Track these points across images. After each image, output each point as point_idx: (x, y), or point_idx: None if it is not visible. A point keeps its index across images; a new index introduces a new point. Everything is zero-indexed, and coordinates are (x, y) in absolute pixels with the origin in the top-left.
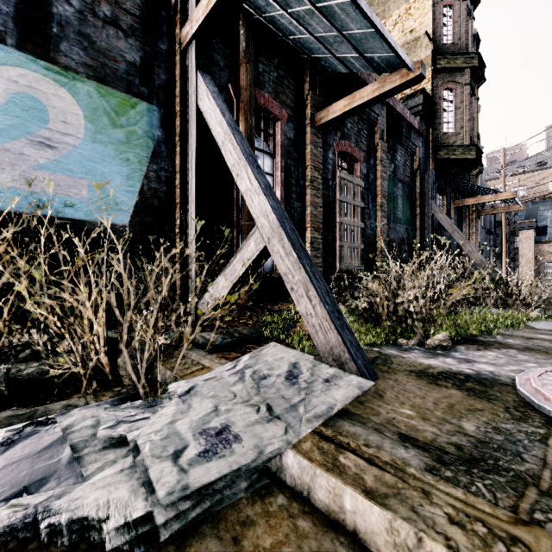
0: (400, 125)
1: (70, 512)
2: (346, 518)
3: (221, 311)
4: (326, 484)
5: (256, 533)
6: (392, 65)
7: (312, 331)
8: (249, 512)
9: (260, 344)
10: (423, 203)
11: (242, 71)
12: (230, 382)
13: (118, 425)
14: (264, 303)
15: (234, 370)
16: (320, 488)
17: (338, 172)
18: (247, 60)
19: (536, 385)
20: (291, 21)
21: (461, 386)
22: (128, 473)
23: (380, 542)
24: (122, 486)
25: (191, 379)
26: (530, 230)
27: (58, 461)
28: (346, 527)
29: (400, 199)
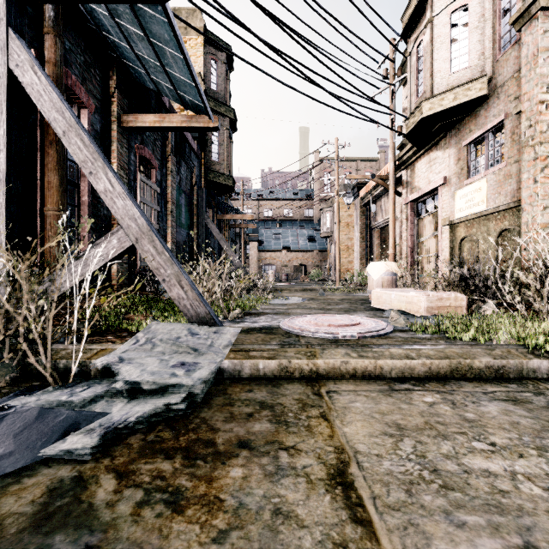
0: (185, 145)
1: (138, 413)
2: (260, 373)
3: (123, 298)
4: (249, 364)
5: (231, 390)
6: (198, 110)
7: (184, 310)
8: (220, 388)
9: (103, 336)
10: (199, 213)
11: (50, 41)
12: (148, 348)
13: (75, 395)
14: (71, 300)
15: (141, 342)
16: (246, 368)
17: (140, 174)
18: (58, 34)
19: (290, 324)
20: (114, 26)
21: (261, 332)
22: (139, 400)
23: (276, 372)
24: (148, 401)
25: (110, 355)
26: (256, 242)
27: (67, 416)
28: (260, 376)
29: (184, 208)
